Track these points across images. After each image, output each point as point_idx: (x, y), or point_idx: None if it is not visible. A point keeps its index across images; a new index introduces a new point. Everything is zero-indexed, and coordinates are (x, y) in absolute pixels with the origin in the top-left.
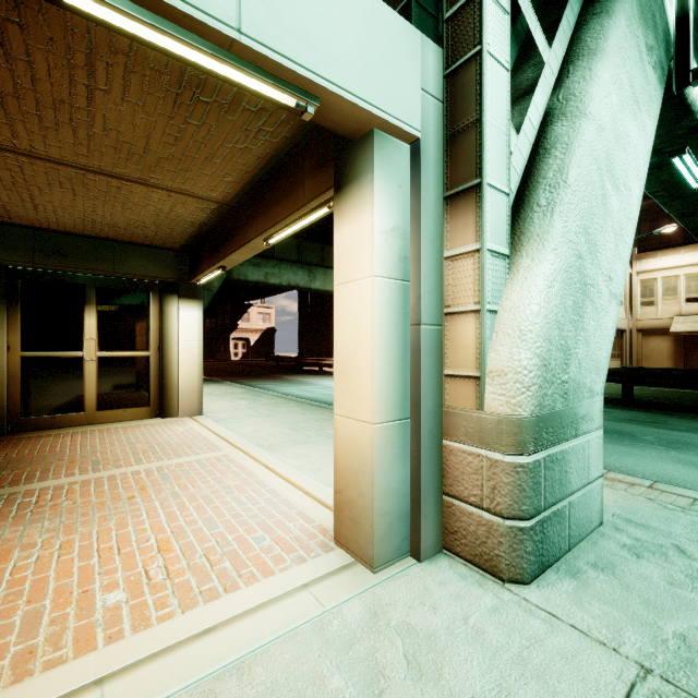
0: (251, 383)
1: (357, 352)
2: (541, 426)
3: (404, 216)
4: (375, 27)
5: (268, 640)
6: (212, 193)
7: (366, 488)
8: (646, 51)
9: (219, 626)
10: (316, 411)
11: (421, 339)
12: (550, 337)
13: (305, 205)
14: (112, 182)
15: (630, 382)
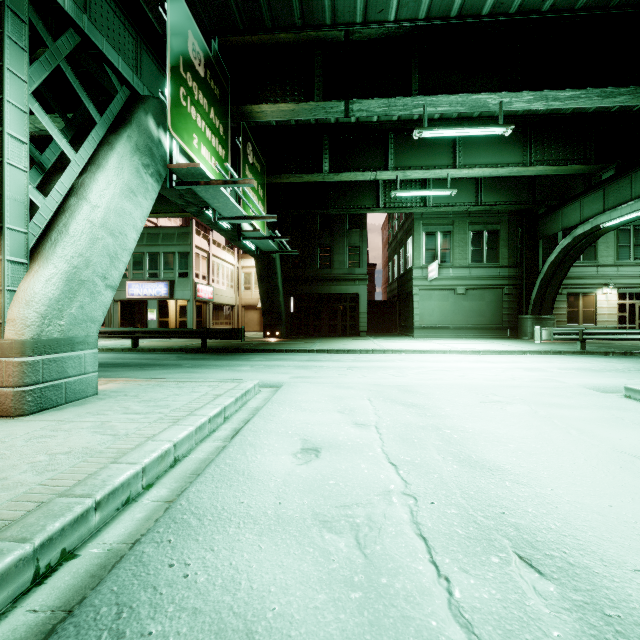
0: None
1: None
2: (40, 345)
3: None
4: None
5: None
6: None
7: None
8: (143, 167)
9: None
10: None
11: None
12: (48, 304)
13: None
14: None
15: (205, 337)
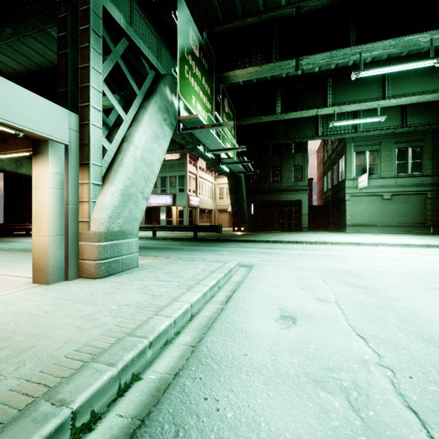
0: None
1: (42, 213)
2: (108, 235)
3: (62, 168)
4: (49, 110)
5: (4, 299)
6: None
7: (46, 258)
8: (163, 120)
9: None
10: (23, 253)
11: (69, 209)
12: (112, 210)
13: (17, 149)
14: None
15: (196, 231)
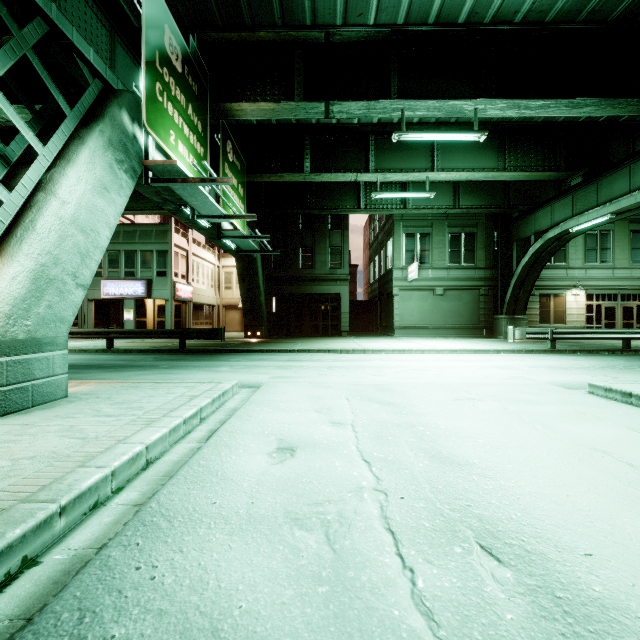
0: None
1: None
2: (4, 346)
3: None
4: None
5: None
6: None
7: None
8: (116, 163)
9: None
10: None
11: None
12: (13, 303)
13: None
14: None
15: (183, 337)
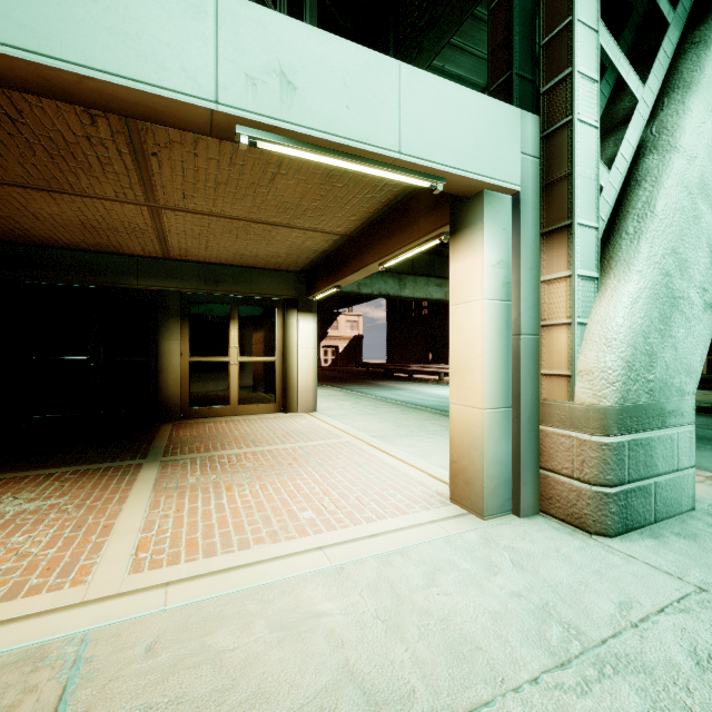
0: (346, 387)
1: (469, 356)
2: (625, 415)
3: (507, 251)
4: (486, 119)
5: (415, 544)
6: (337, 229)
7: (478, 457)
8: None
9: (381, 534)
10: (414, 412)
11: (521, 346)
12: (634, 344)
13: (420, 239)
14: (266, 228)
15: None
